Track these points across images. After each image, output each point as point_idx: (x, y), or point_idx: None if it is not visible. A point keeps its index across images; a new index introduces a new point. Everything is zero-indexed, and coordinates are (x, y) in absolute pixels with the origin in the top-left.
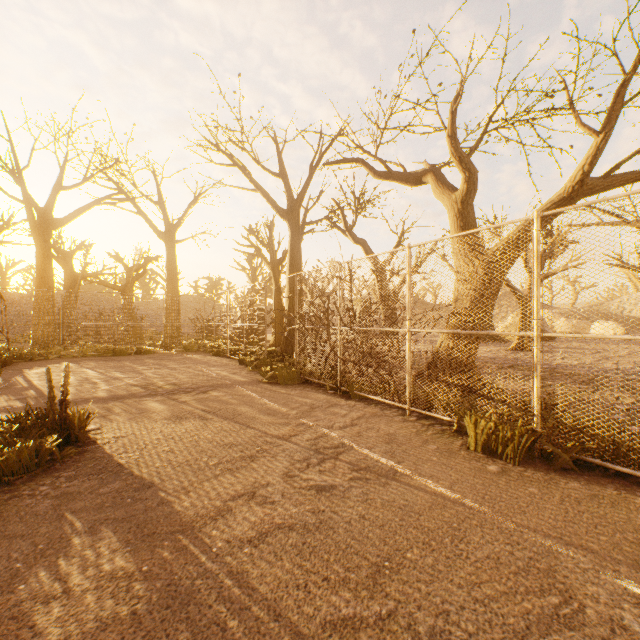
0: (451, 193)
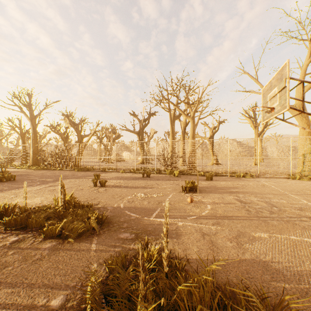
0: (80, 131)
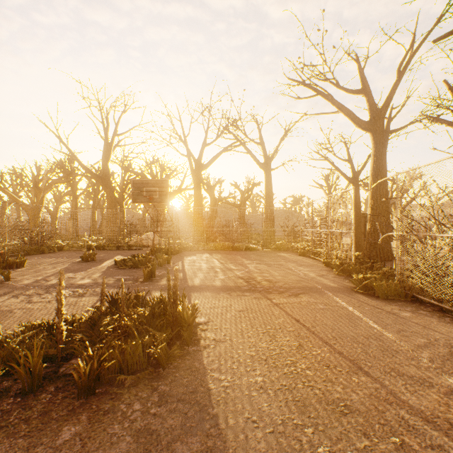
0: None
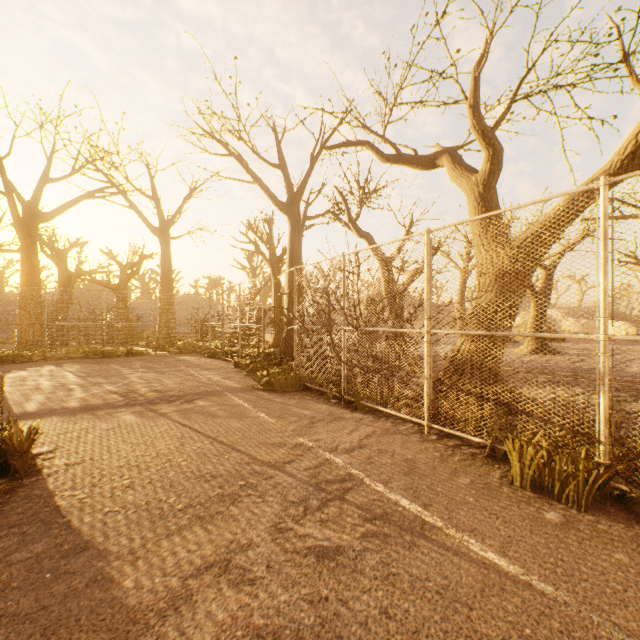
0: (470, 175)
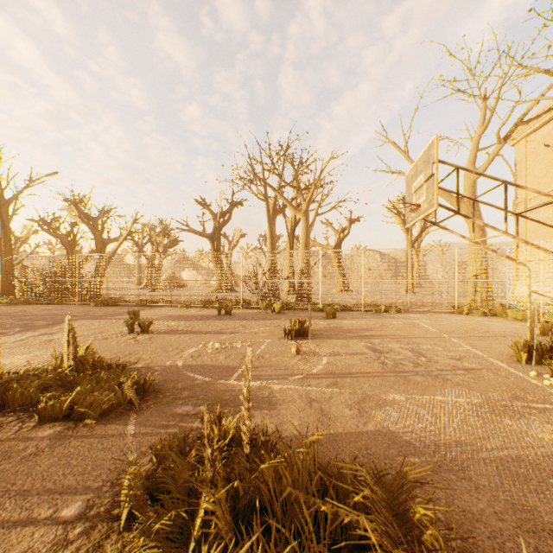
0: (100, 232)
